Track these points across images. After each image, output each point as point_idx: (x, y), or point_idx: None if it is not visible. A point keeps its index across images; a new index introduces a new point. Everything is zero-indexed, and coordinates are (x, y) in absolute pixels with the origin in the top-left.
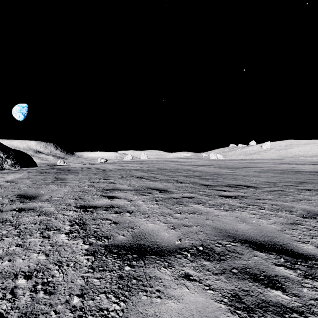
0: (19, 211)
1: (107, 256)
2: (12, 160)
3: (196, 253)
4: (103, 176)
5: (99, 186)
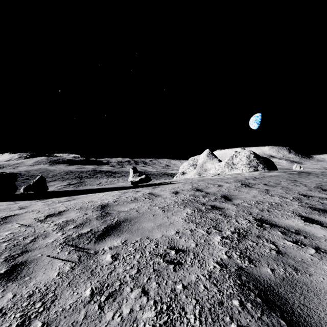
0: (292, 182)
1: None
2: (262, 164)
3: None
4: None
5: None
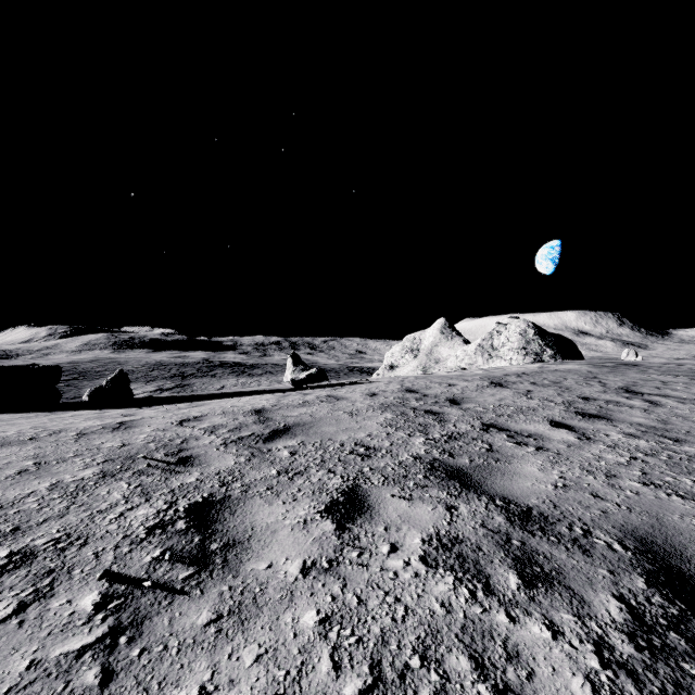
0: (585, 380)
1: (633, 392)
2: (551, 349)
3: (689, 399)
4: (688, 374)
5: (665, 379)
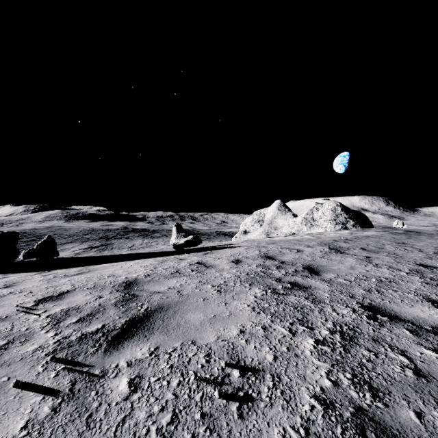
0: (400, 246)
1: None
2: (352, 220)
3: None
4: None
5: None
